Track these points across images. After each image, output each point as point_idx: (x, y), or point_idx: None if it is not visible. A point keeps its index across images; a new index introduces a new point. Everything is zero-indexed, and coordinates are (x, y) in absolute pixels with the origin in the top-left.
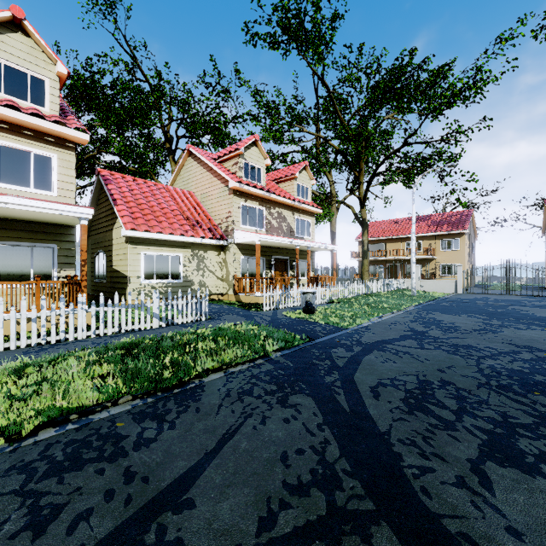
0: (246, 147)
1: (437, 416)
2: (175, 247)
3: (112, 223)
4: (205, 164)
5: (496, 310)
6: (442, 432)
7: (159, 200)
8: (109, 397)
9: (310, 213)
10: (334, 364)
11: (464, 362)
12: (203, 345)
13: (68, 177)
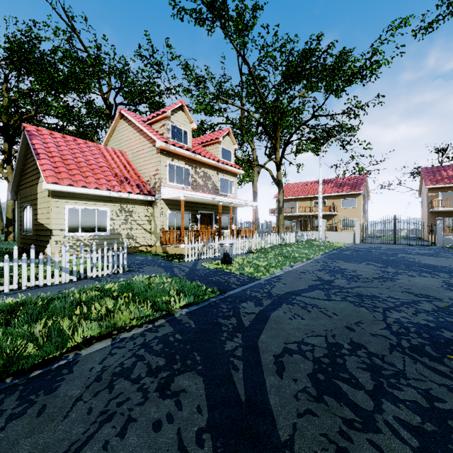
0: (173, 110)
1: (351, 404)
2: (102, 202)
3: (37, 178)
4: (135, 125)
5: (388, 258)
6: (360, 435)
7: (88, 157)
8: None
9: (233, 174)
10: (240, 323)
11: (371, 315)
12: (96, 306)
13: None
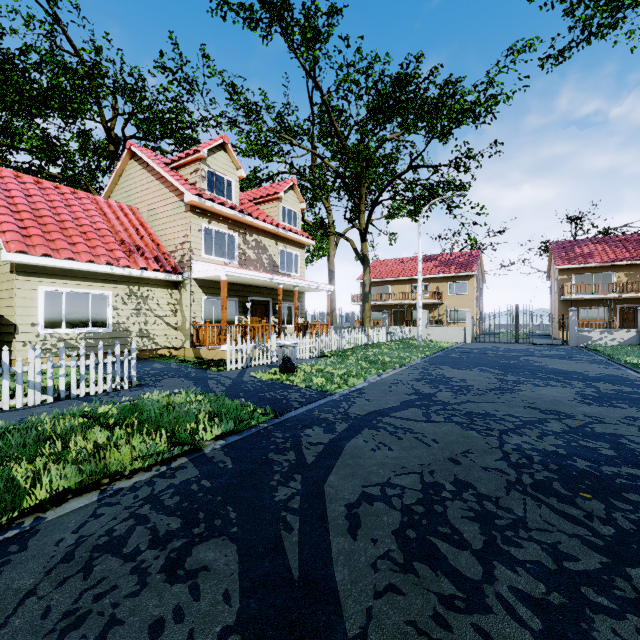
0: (211, 150)
1: (452, 572)
2: (99, 282)
3: None
4: (153, 169)
5: (508, 361)
6: (462, 619)
7: (77, 214)
8: None
9: (299, 244)
10: (300, 460)
11: (483, 441)
12: (77, 441)
13: None
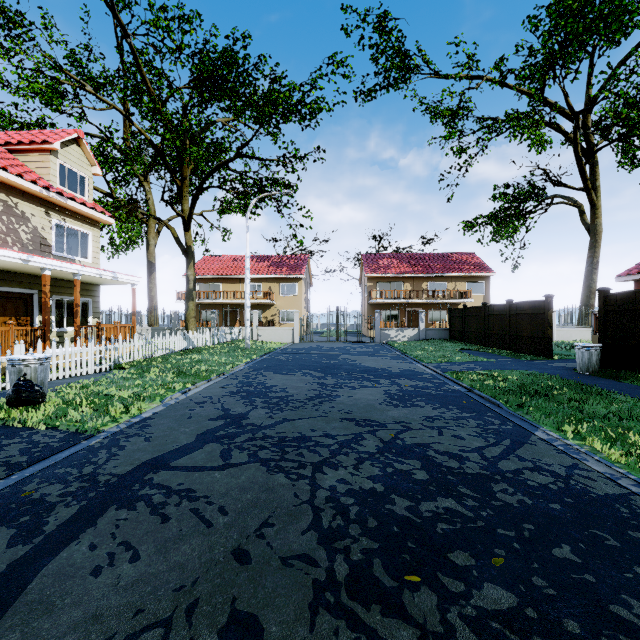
0: None
1: None
2: None
3: None
4: None
5: (329, 361)
6: None
7: None
8: None
9: (89, 220)
10: None
11: (291, 493)
12: None
13: None
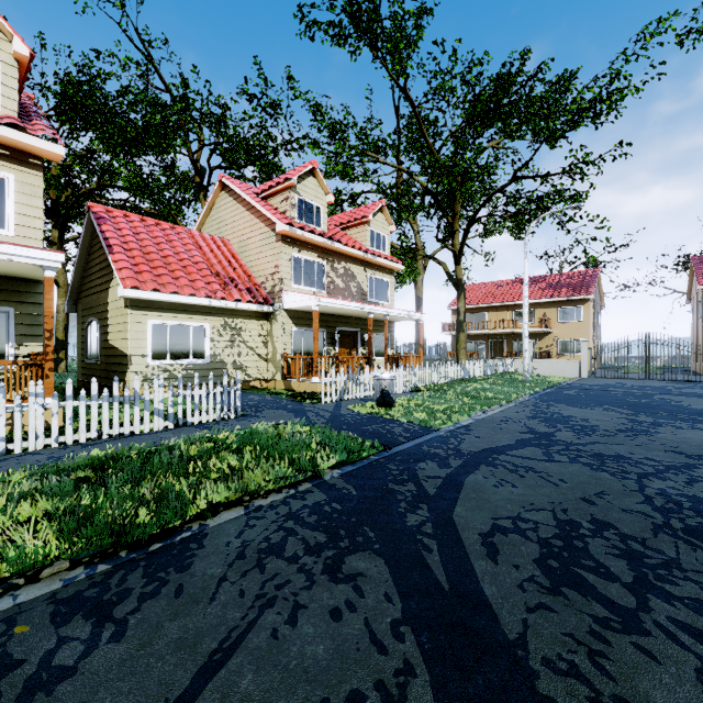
0: (301, 177)
1: (603, 599)
2: (198, 314)
3: (107, 280)
4: (243, 200)
5: (639, 400)
6: (620, 637)
7: (178, 249)
8: (26, 566)
9: (388, 270)
10: (422, 491)
11: (619, 484)
12: (216, 462)
13: (32, 208)
